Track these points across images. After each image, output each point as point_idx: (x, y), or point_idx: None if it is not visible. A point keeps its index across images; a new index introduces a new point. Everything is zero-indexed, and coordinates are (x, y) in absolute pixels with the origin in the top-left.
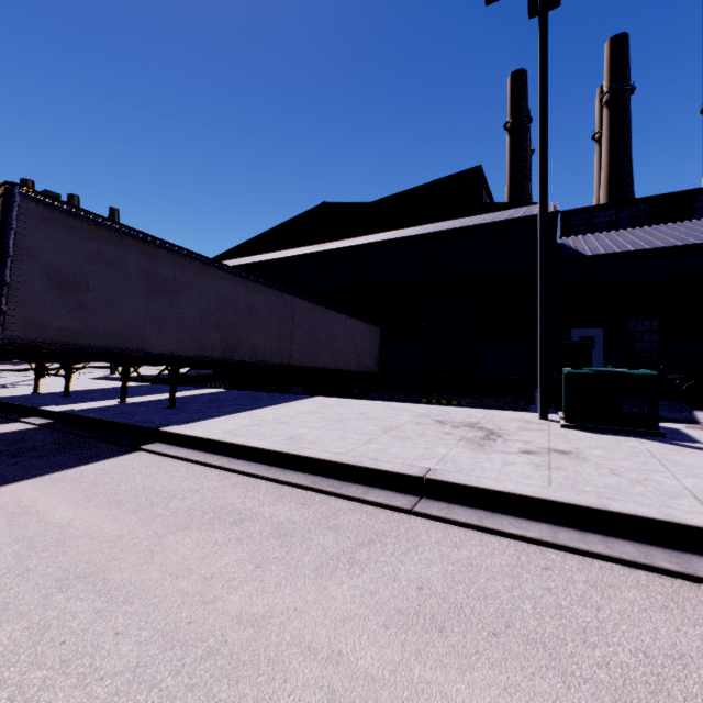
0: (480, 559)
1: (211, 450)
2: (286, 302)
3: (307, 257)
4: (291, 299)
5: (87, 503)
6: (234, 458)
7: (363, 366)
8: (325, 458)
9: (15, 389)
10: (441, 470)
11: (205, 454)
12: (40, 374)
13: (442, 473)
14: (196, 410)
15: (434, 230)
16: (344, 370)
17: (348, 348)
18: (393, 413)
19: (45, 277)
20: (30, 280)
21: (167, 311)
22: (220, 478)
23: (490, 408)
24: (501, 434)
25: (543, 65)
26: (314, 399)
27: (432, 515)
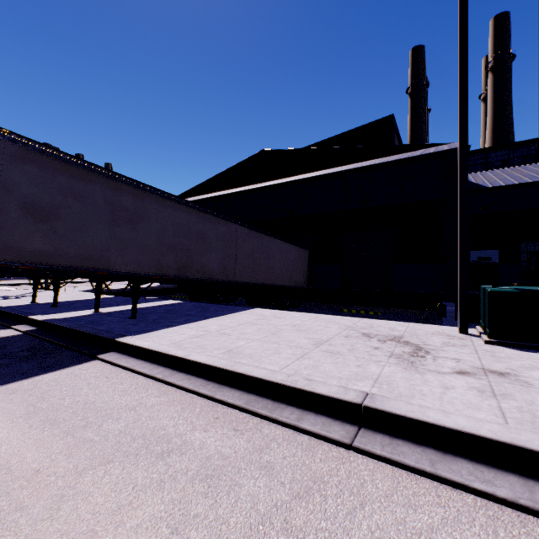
0: (446, 532)
1: (157, 361)
2: (230, 229)
3: (248, 192)
4: (235, 226)
5: (24, 422)
6: (176, 370)
7: (294, 282)
8: (260, 376)
9: (20, 299)
10: (379, 396)
11: (151, 365)
12: (36, 288)
13: (381, 401)
14: (152, 320)
15: (355, 167)
16: (279, 285)
17: (282, 267)
18: (322, 325)
19: (20, 206)
20: (6, 209)
21: (129, 236)
22: (159, 393)
23: (402, 317)
24: (428, 350)
25: (463, 5)
26: (253, 310)
27: (375, 454)
